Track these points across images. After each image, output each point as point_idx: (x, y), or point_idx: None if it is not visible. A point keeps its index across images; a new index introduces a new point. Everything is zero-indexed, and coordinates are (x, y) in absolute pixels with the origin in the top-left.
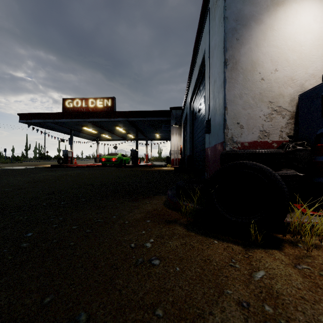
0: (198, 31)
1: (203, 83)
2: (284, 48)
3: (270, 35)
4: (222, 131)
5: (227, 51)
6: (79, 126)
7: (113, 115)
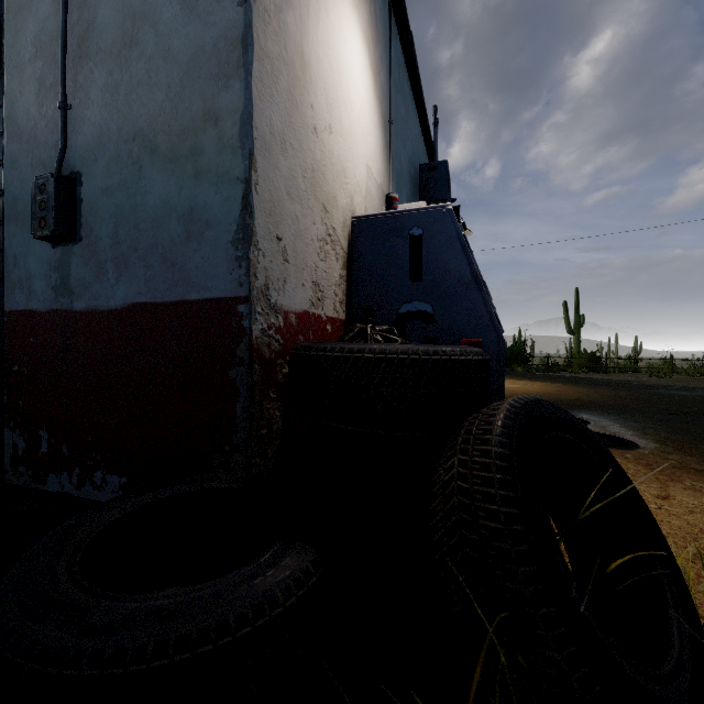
0: None
1: None
2: (339, 87)
3: (324, 19)
4: (231, 252)
5: None
6: None
7: None
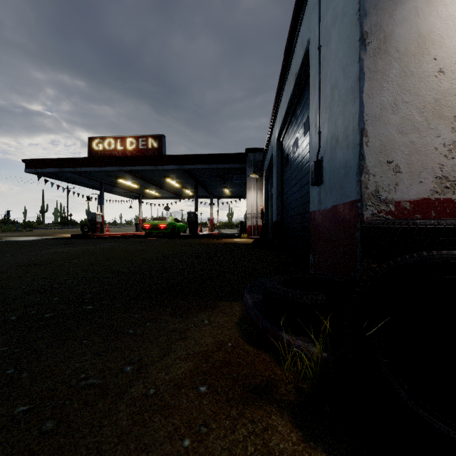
0: (295, 12)
1: (303, 102)
2: None
3: None
4: (355, 179)
5: (367, 16)
6: (113, 178)
7: (161, 161)
